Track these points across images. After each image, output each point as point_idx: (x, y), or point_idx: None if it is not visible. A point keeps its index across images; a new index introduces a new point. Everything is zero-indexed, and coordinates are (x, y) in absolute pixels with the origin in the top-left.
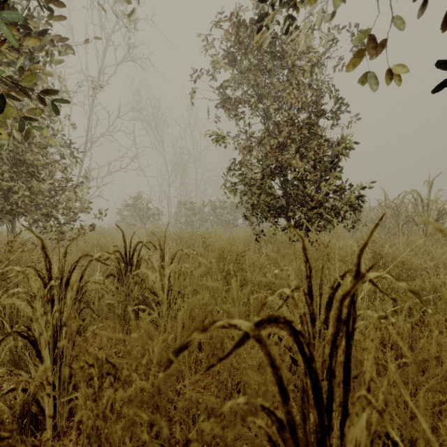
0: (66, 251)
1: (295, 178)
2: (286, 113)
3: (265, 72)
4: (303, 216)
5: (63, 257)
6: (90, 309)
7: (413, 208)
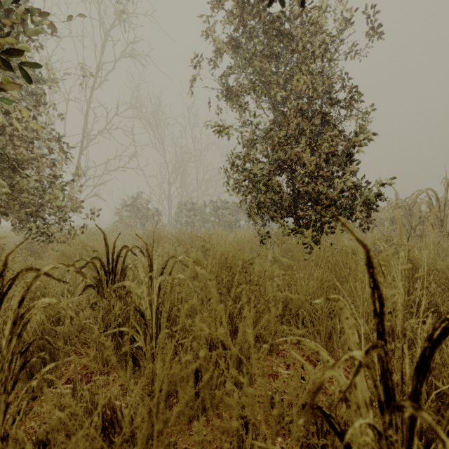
0: (6, 261)
1: (306, 173)
2: (294, 103)
3: (271, 59)
4: (314, 215)
5: (1, 270)
6: (44, 341)
7: (429, 208)
